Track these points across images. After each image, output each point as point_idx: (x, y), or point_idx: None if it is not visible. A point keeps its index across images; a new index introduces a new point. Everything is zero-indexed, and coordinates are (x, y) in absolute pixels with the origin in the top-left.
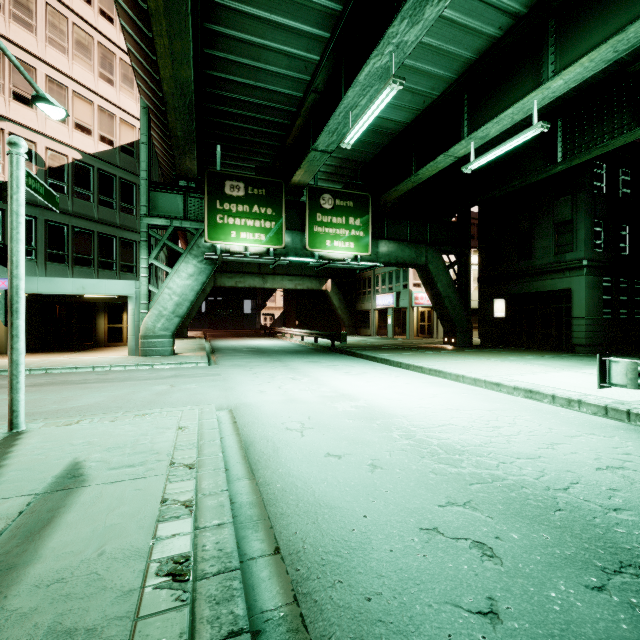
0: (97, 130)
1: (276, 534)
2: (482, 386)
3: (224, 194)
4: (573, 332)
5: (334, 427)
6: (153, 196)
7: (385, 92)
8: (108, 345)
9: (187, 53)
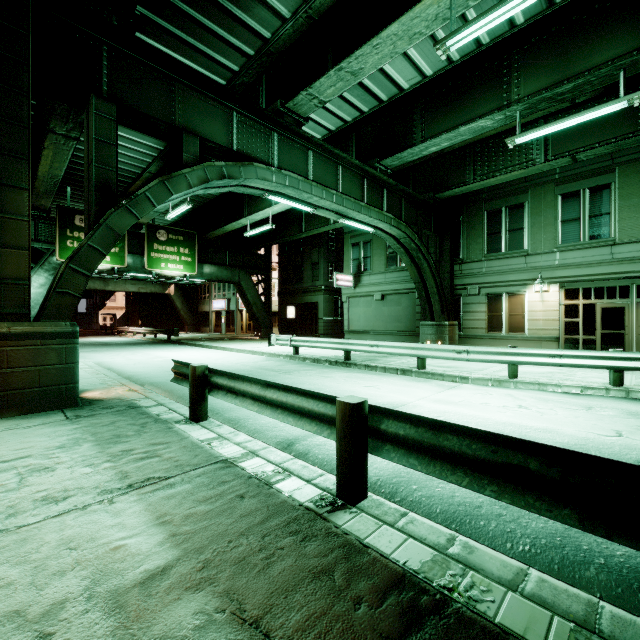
0: None
1: (123, 376)
2: (240, 352)
3: (74, 225)
4: (319, 327)
5: (150, 363)
6: None
7: (185, 206)
8: None
9: (62, 167)
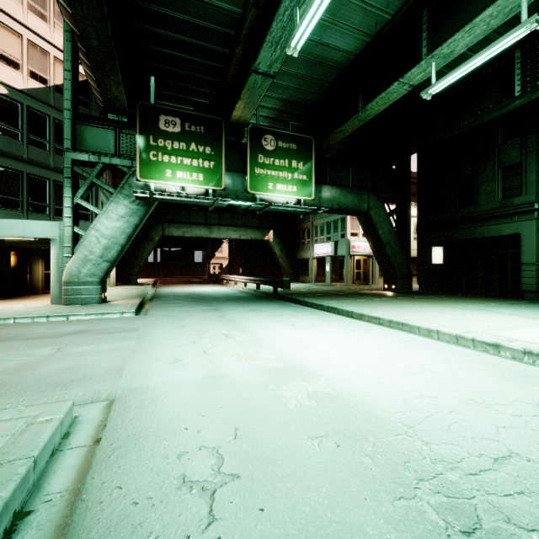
0: (26, 65)
1: None
2: (468, 346)
3: (158, 129)
4: (522, 278)
5: (284, 471)
6: (80, 130)
7: None
8: (45, 292)
9: None
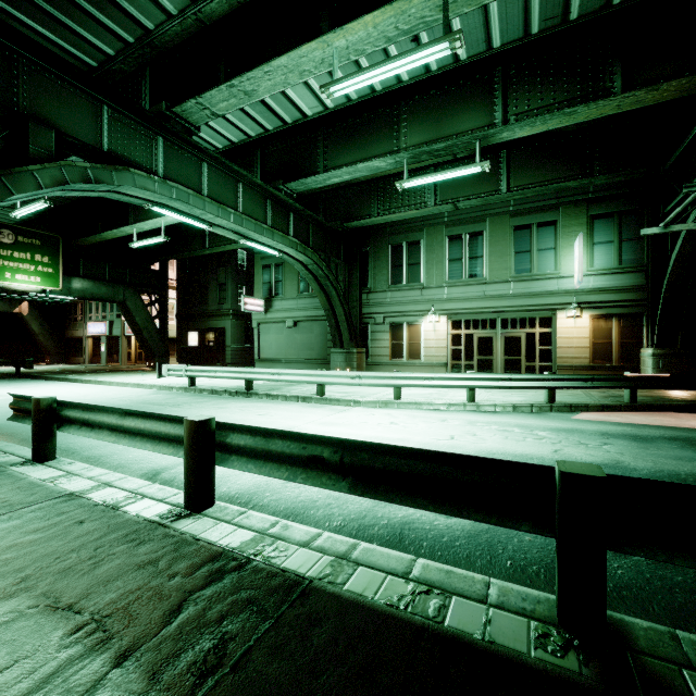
0: None
1: None
2: (121, 386)
3: None
4: (226, 355)
5: None
6: None
7: (40, 204)
8: None
9: None
